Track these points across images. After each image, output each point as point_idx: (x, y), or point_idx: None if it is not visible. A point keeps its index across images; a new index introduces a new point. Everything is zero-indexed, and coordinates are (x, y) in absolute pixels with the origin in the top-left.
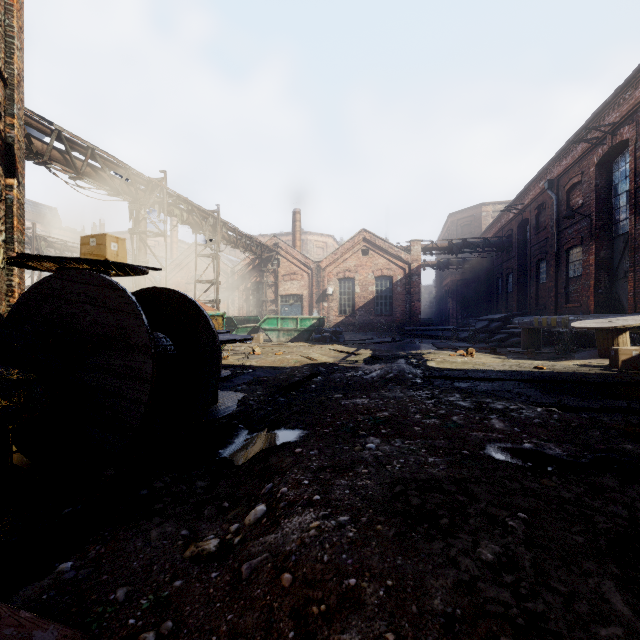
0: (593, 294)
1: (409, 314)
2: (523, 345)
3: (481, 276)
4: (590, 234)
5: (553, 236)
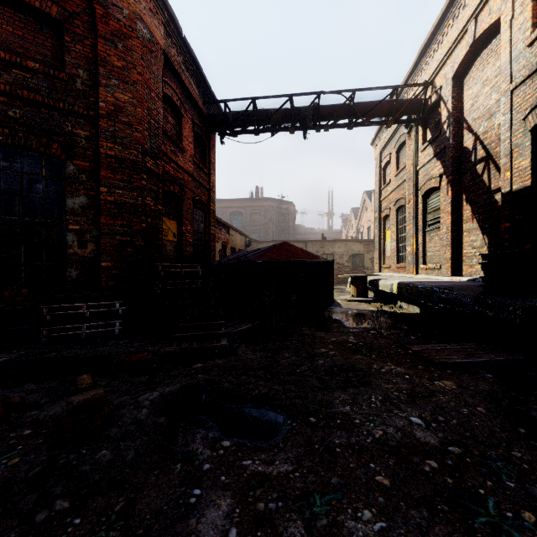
0: None
1: None
2: None
3: None
4: None
5: None
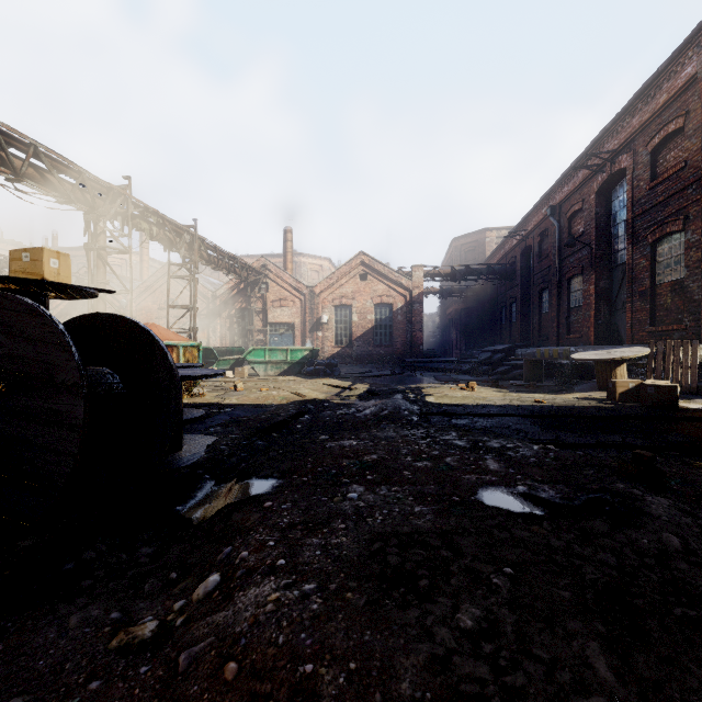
0: (593, 325)
1: (410, 345)
2: (525, 378)
3: (485, 305)
4: (590, 263)
5: (555, 264)
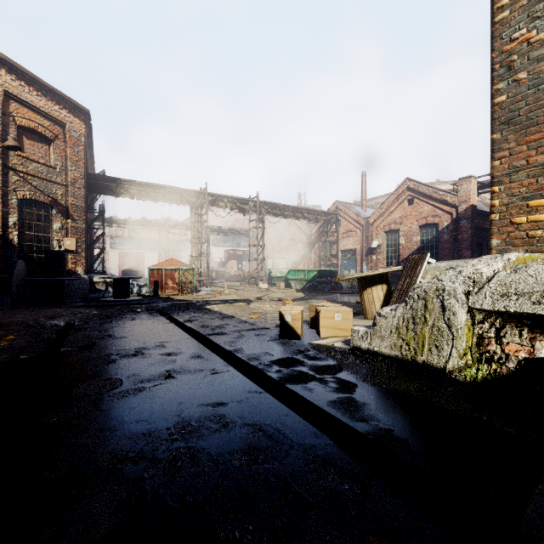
0: None
1: None
2: None
3: None
4: None
5: None
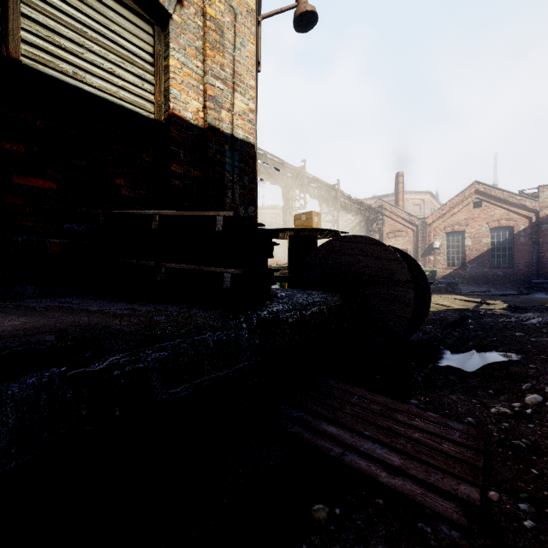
0: None
1: (536, 266)
2: None
3: None
4: None
5: None
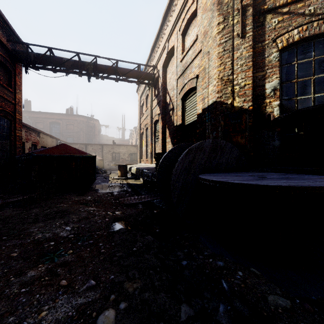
0: None
1: None
2: None
3: None
4: None
5: None
